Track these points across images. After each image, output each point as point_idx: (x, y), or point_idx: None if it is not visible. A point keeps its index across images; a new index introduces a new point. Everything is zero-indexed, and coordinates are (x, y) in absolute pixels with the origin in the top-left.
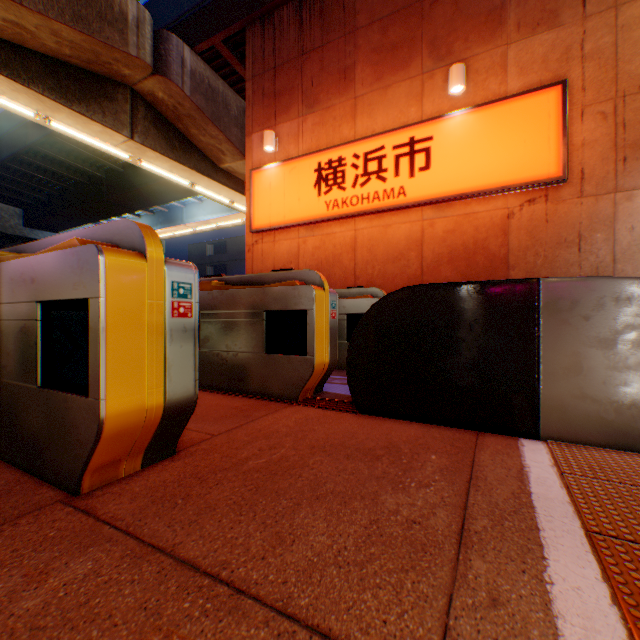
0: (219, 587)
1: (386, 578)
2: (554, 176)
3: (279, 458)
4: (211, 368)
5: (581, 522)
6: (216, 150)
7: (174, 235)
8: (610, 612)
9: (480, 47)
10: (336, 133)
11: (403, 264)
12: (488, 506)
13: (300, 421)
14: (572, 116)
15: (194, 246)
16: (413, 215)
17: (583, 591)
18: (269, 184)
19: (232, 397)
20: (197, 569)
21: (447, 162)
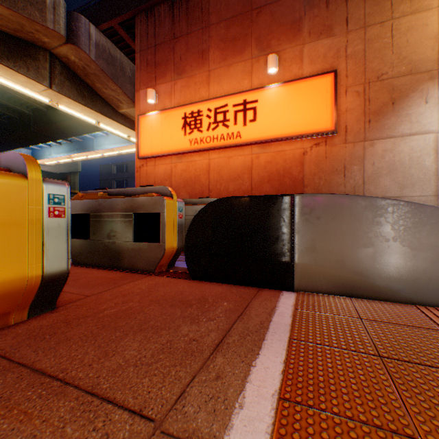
0: (55, 382)
1: (162, 370)
2: (330, 129)
3: (126, 308)
4: (98, 252)
5: (290, 334)
6: (115, 99)
7: (87, 158)
8: (277, 377)
9: (287, 44)
10: (197, 93)
11: (240, 182)
12: (242, 329)
13: (151, 285)
14: (340, 93)
15: (103, 166)
16: (246, 150)
17: (269, 368)
18: (151, 126)
19: (111, 271)
20: (44, 374)
21: (267, 117)
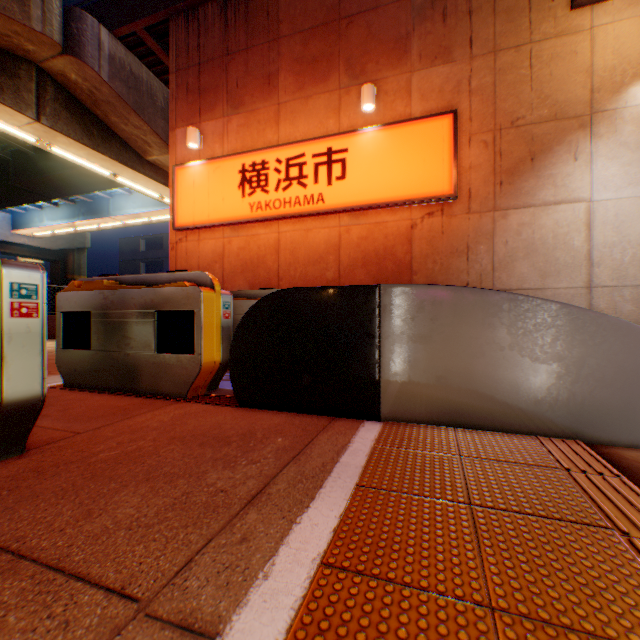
0: (4, 556)
1: (166, 533)
2: (447, 193)
3: (133, 449)
4: (103, 369)
5: (359, 479)
6: (141, 141)
7: (100, 228)
8: (326, 537)
9: (389, 71)
10: (261, 136)
11: (323, 267)
12: (295, 474)
13: (177, 416)
14: (462, 142)
15: (126, 240)
16: (332, 221)
17: (318, 525)
18: (193, 182)
19: (122, 397)
20: None
21: (361, 174)
